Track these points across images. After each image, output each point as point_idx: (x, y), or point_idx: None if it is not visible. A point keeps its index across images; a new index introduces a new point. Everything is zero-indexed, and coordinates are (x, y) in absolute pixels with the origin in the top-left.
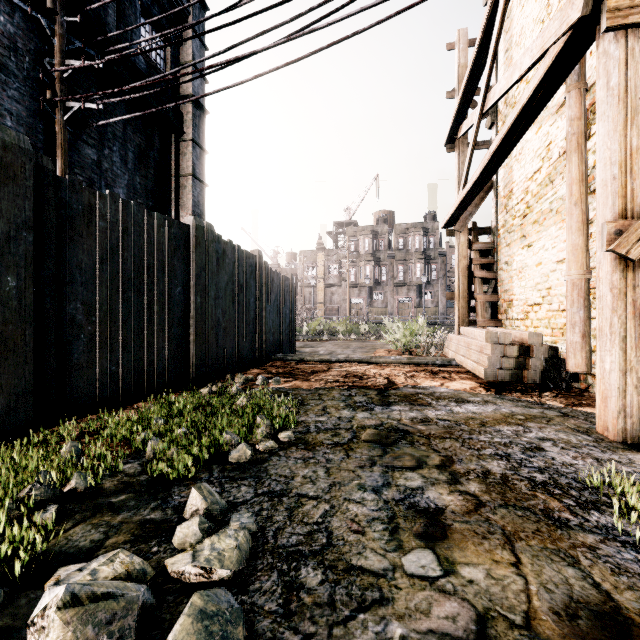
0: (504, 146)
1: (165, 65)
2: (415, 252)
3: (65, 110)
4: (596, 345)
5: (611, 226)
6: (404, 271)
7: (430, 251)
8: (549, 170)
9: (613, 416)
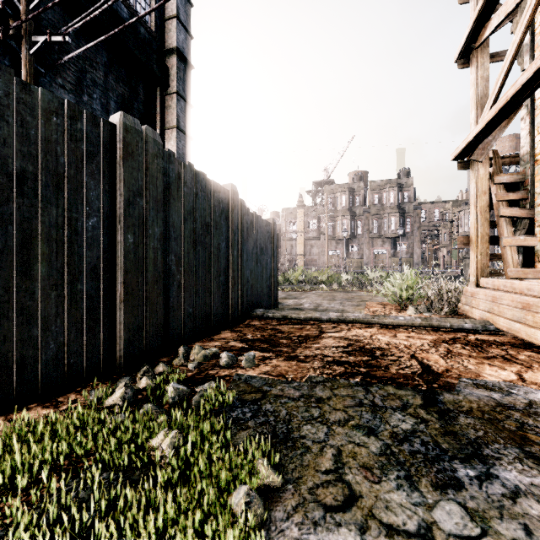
0: None
1: (150, 19)
2: (390, 206)
3: (31, 45)
4: None
5: None
6: (379, 224)
7: (404, 205)
8: None
9: None
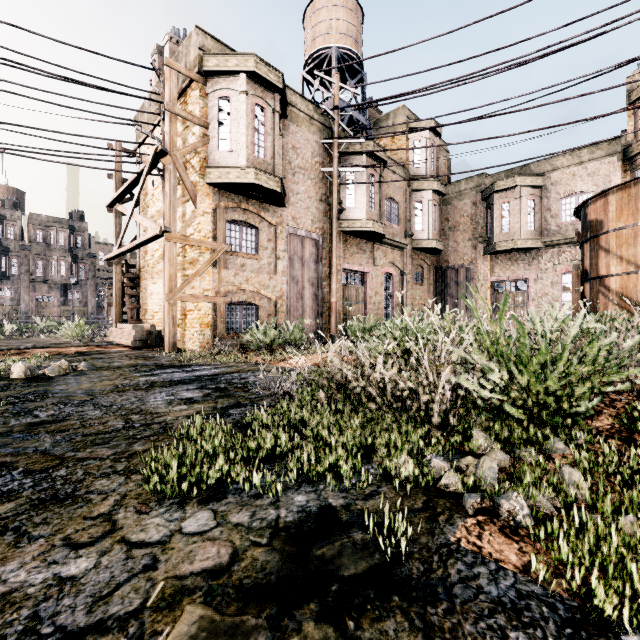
0: (141, 244)
1: None
2: (59, 249)
3: None
4: (165, 327)
5: (166, 294)
6: (45, 267)
7: (78, 250)
8: (162, 253)
9: (168, 345)
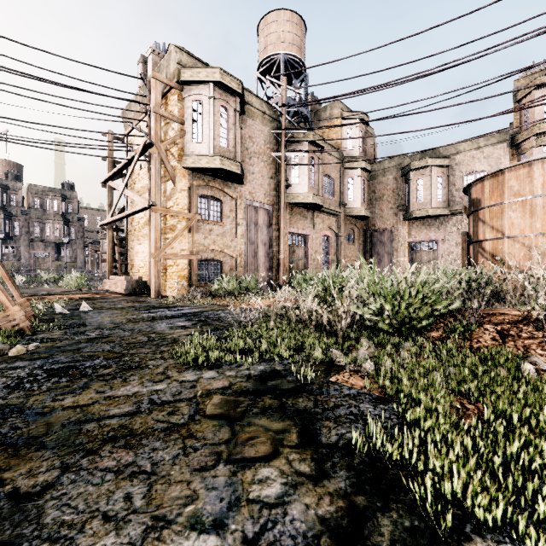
0: (131, 214)
1: None
2: (54, 214)
3: None
4: (151, 278)
5: (153, 253)
6: (41, 229)
7: (69, 215)
8: (146, 220)
9: (154, 293)
